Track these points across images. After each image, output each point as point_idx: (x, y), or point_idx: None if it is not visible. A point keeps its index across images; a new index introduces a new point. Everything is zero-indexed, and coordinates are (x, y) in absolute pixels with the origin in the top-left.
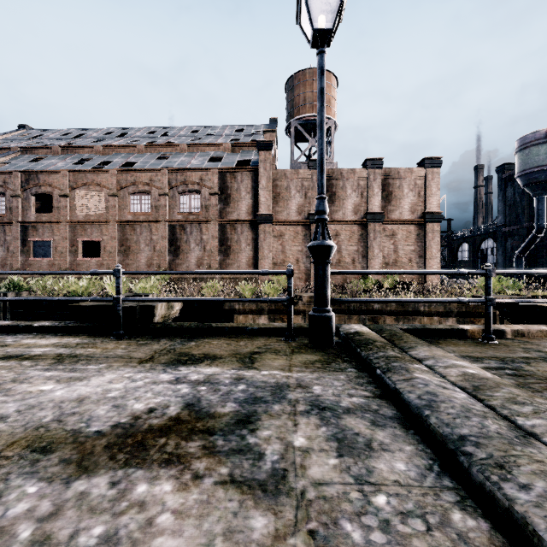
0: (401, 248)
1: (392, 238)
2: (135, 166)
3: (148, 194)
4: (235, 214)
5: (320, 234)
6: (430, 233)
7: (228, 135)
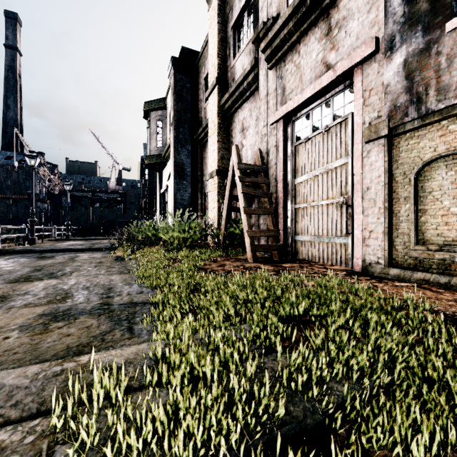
0: None
1: None
2: None
3: None
4: None
5: None
6: None
7: None
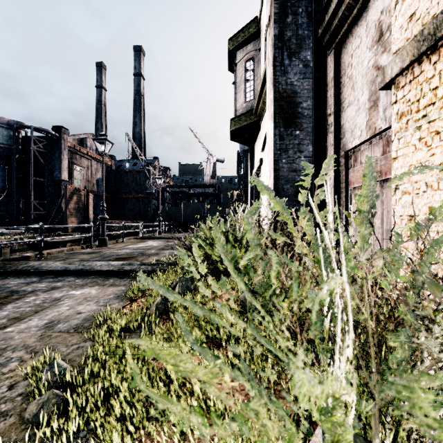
0: None
1: None
2: None
3: None
4: None
5: None
6: None
7: None
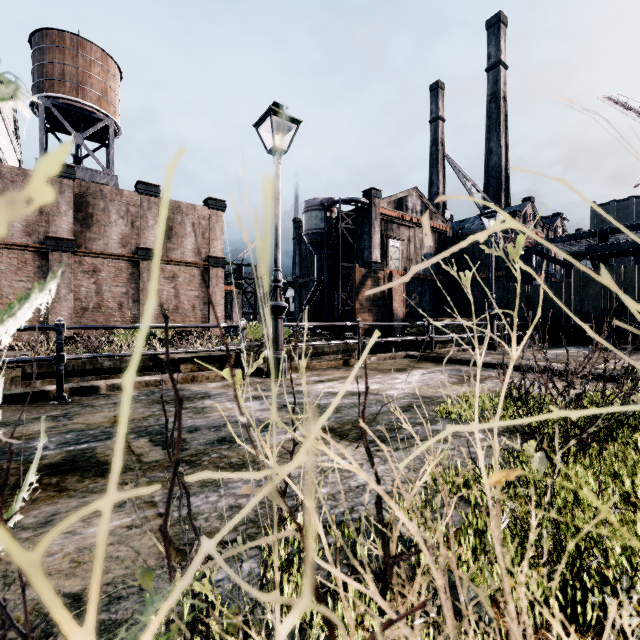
0: (183, 293)
1: (173, 280)
2: None
3: None
4: None
5: None
6: (214, 279)
7: None
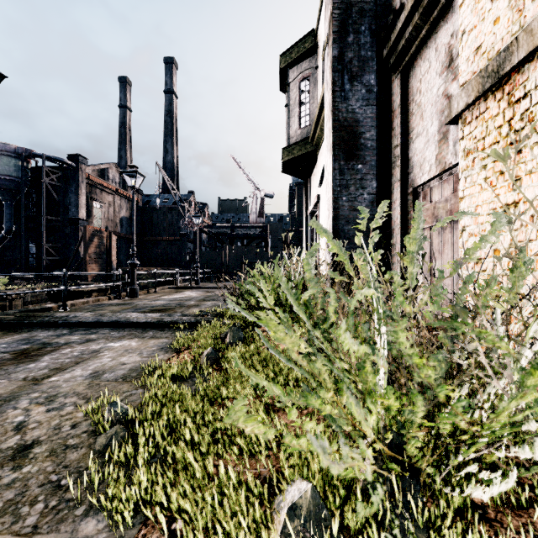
0: None
1: None
2: None
3: None
4: None
5: None
6: None
7: None
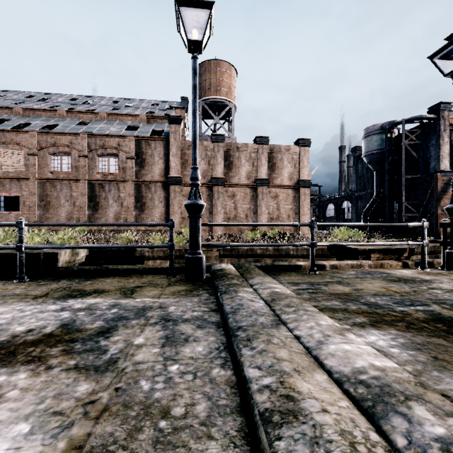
0: (282, 206)
1: (276, 198)
2: (55, 129)
3: (68, 155)
4: (149, 175)
5: (193, 195)
6: (303, 196)
7: (145, 108)
